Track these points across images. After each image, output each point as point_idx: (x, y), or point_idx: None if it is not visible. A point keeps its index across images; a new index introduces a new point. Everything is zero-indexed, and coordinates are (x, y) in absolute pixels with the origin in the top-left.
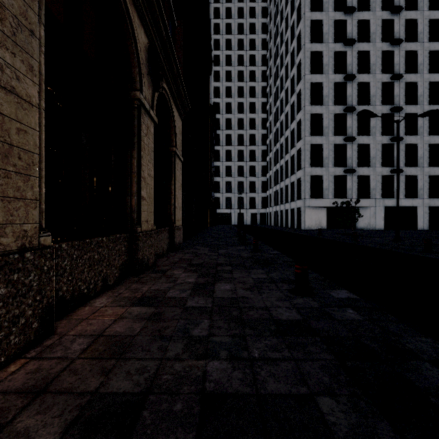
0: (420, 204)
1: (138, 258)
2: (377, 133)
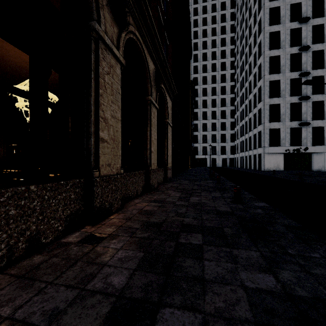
0: None
1: (150, 183)
2: None
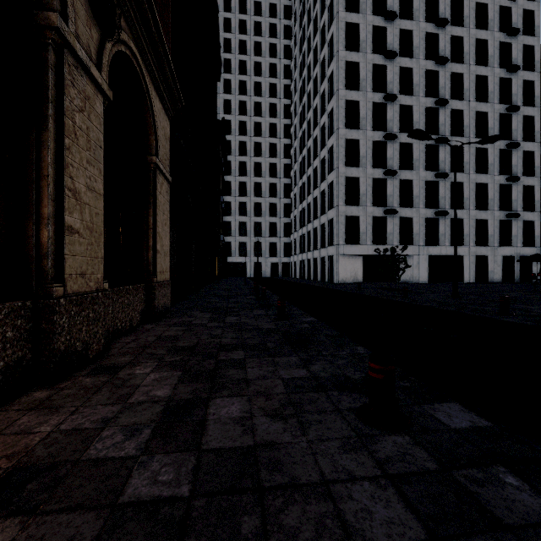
0: (467, 253)
1: (53, 349)
2: (421, 167)
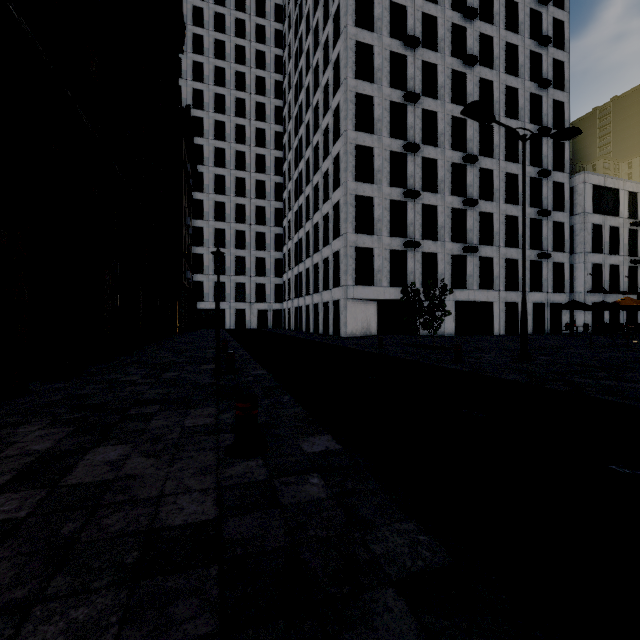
0: (496, 299)
1: None
2: (447, 191)
